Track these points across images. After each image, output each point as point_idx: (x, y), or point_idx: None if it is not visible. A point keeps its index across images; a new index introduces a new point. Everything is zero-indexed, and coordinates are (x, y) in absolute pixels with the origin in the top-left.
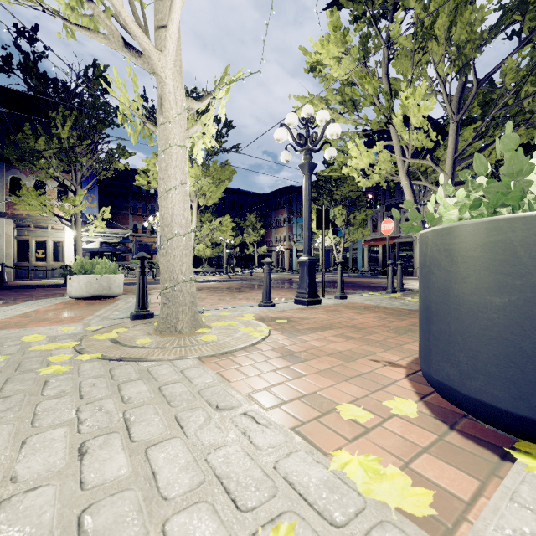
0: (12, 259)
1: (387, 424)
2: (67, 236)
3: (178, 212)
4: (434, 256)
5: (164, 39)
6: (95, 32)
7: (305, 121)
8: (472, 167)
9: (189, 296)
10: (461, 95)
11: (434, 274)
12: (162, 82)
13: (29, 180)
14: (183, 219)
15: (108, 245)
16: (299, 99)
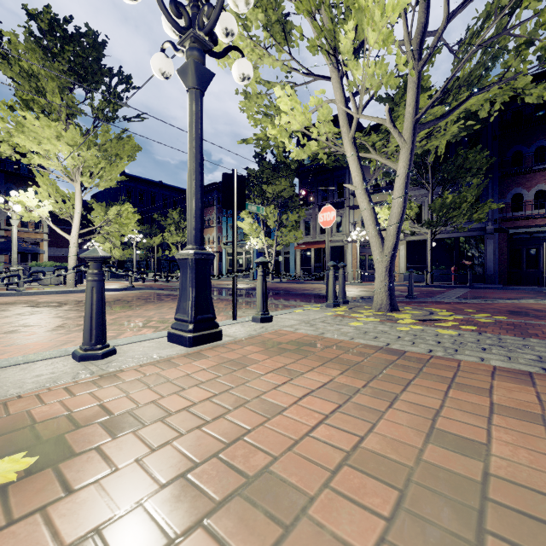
0: None
1: None
2: None
3: None
4: None
5: None
6: None
7: None
8: (435, 136)
9: None
10: (423, 37)
11: None
12: None
13: None
14: None
15: None
16: None
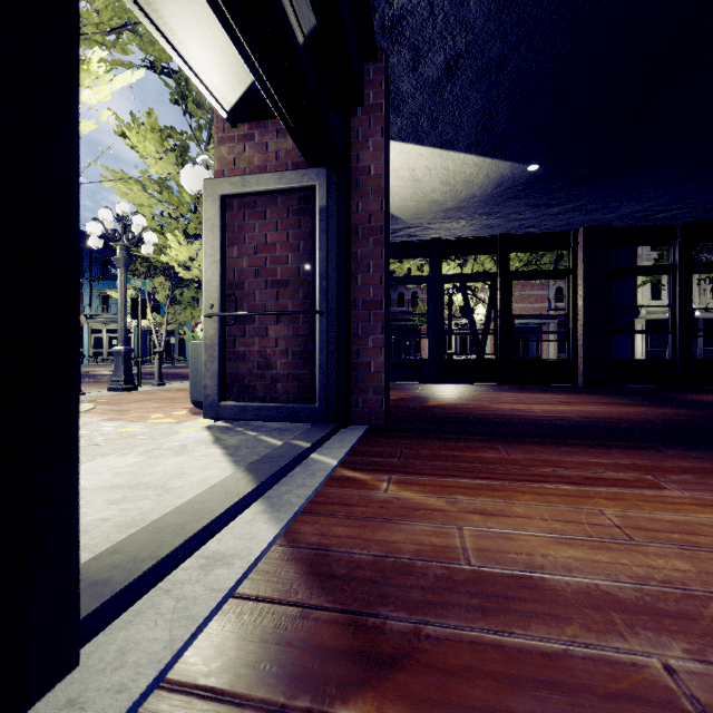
0: None
1: (172, 418)
2: None
3: None
4: (193, 353)
5: None
6: None
7: (120, 218)
8: None
9: None
10: None
11: (193, 360)
12: None
13: None
14: None
15: None
16: (109, 170)
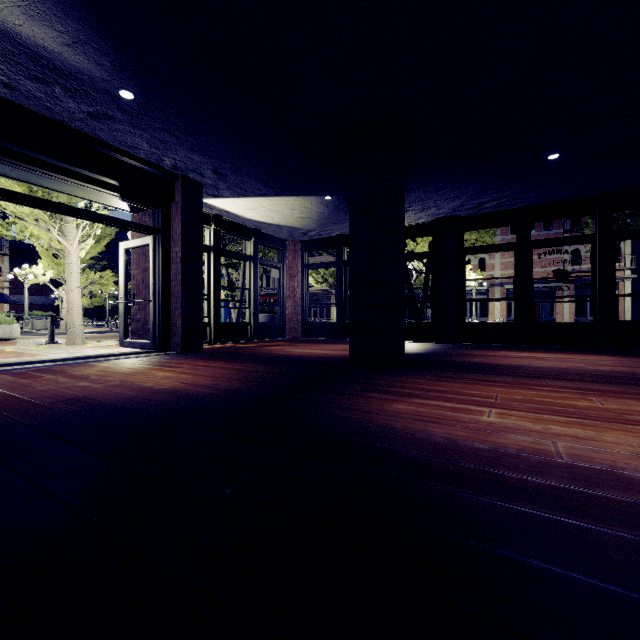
0: None
1: None
2: None
3: (76, 298)
4: None
5: (69, 229)
6: (35, 225)
7: None
8: None
9: (81, 331)
10: None
11: None
12: (70, 252)
13: None
14: (79, 301)
15: None
16: None
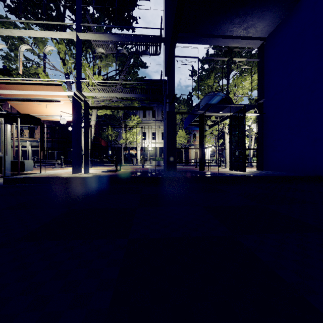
0: (194, 157)
1: None
2: (206, 150)
3: None
4: None
5: None
6: None
7: None
8: None
9: None
10: None
11: None
12: None
13: (198, 134)
14: None
15: (213, 152)
16: None
